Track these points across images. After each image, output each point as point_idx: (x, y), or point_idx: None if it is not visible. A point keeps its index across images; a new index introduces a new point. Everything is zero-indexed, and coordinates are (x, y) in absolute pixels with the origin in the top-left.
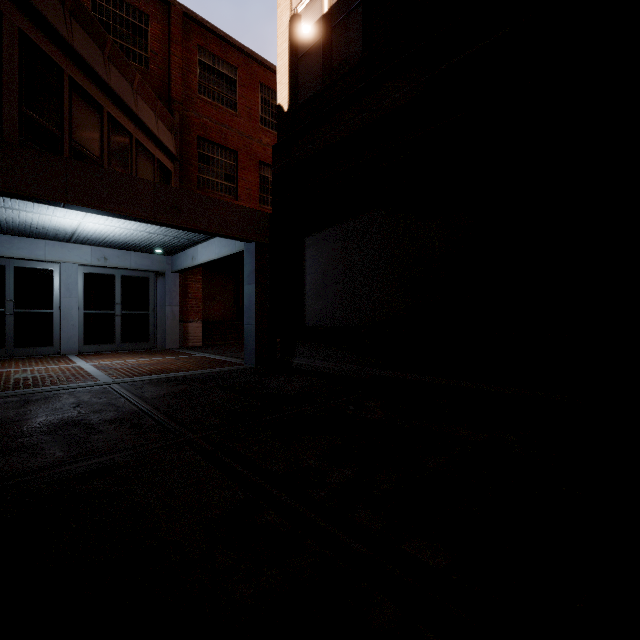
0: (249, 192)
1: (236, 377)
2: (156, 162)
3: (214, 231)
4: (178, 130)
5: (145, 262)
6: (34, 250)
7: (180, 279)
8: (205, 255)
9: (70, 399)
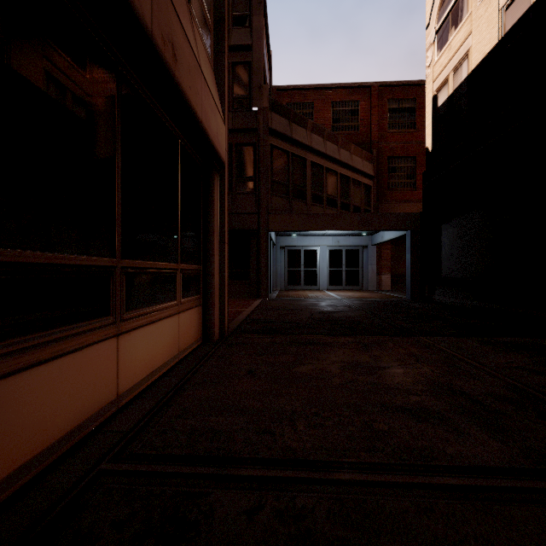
0: None
1: (395, 301)
2: (362, 185)
3: (386, 229)
4: (375, 160)
5: (357, 241)
6: (310, 241)
7: (376, 248)
8: (388, 236)
9: (330, 301)
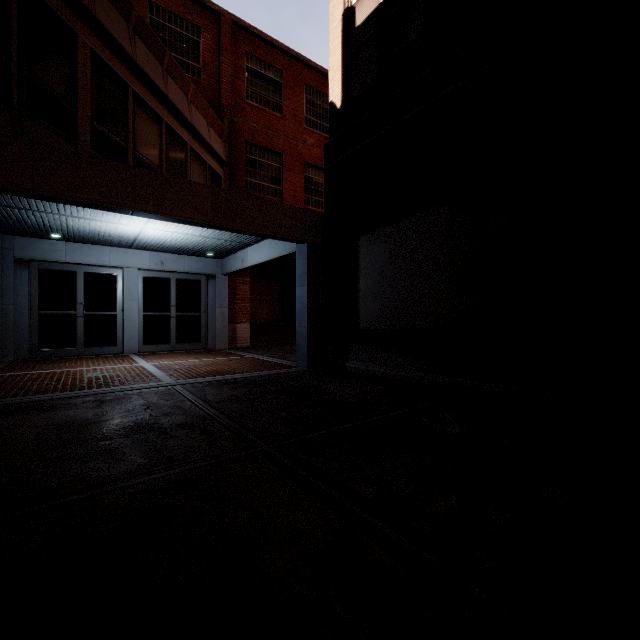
0: (294, 194)
1: (292, 381)
2: (208, 168)
3: (268, 233)
4: (227, 136)
5: (197, 265)
6: (101, 256)
7: (229, 281)
8: (255, 257)
9: (140, 400)
